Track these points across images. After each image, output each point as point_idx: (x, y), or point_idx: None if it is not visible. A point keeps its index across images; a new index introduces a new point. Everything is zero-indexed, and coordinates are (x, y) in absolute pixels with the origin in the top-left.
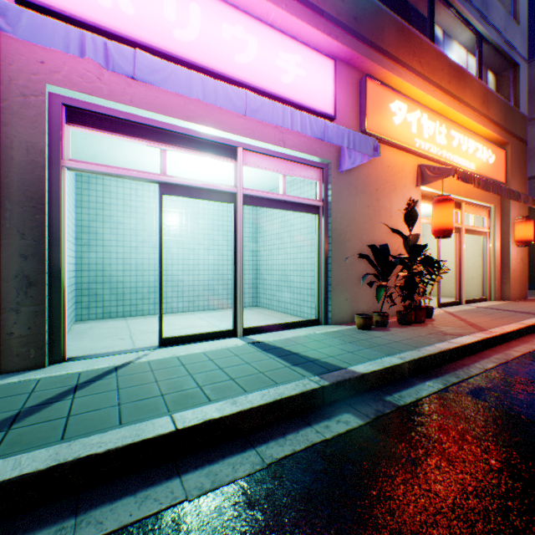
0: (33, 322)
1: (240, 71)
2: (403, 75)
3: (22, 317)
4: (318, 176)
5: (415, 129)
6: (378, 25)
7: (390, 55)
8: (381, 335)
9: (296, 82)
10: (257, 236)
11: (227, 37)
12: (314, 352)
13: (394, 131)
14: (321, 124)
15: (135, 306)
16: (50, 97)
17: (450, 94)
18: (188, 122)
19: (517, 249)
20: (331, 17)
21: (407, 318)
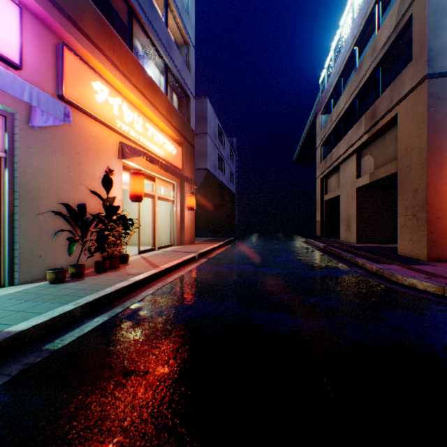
0: None
1: None
2: (105, 63)
3: None
4: None
5: (117, 112)
6: (78, 5)
7: (92, 39)
8: (72, 286)
9: None
10: None
11: None
12: None
13: (97, 107)
14: None
15: None
16: None
17: (146, 97)
18: None
19: (189, 212)
20: None
21: (104, 267)
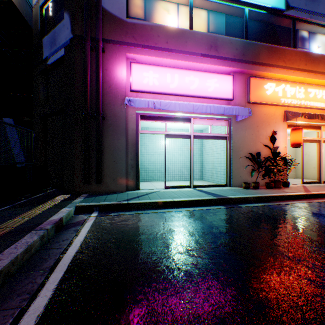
0: (133, 177)
1: (192, 92)
2: (272, 70)
3: (130, 176)
4: (226, 124)
5: (280, 94)
6: (256, 52)
7: (263, 64)
8: (251, 190)
9: (214, 89)
10: (202, 148)
11: (187, 81)
12: (218, 192)
13: (266, 98)
14: (222, 108)
15: (152, 177)
16: (136, 114)
17: (307, 70)
18: (174, 113)
19: None
20: (230, 59)
21: (269, 185)
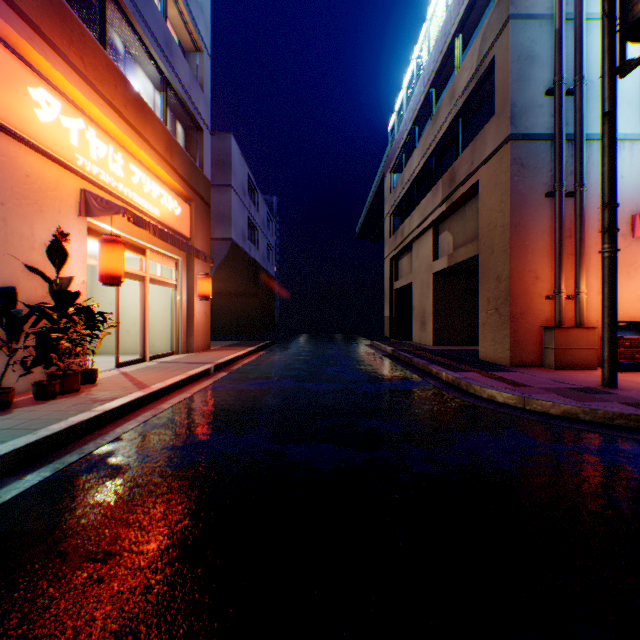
0: None
1: None
2: (54, 59)
3: None
4: None
5: (77, 142)
6: None
7: (29, 17)
8: None
9: None
10: None
11: None
12: None
13: (38, 129)
14: None
15: None
16: None
17: (130, 122)
18: None
19: (203, 303)
20: None
21: (51, 390)
